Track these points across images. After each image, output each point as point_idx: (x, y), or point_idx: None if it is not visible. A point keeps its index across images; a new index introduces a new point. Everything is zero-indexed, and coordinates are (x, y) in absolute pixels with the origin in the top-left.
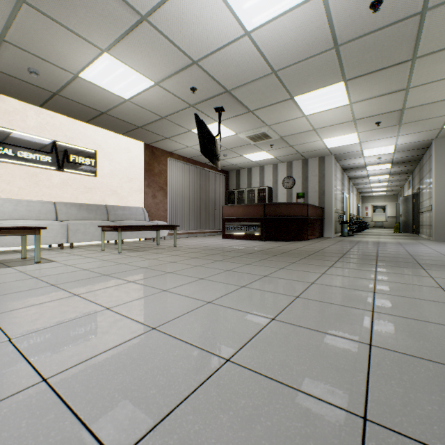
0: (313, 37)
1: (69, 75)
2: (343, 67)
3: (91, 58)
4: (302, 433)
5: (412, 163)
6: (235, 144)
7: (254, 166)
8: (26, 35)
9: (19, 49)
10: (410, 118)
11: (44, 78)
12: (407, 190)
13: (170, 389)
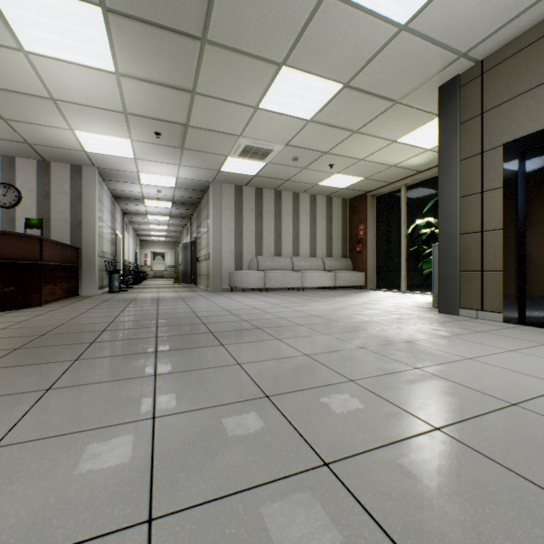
0: None
1: None
2: None
3: None
4: None
5: (192, 207)
6: None
7: None
8: None
9: None
10: (194, 144)
11: None
12: (187, 237)
13: None
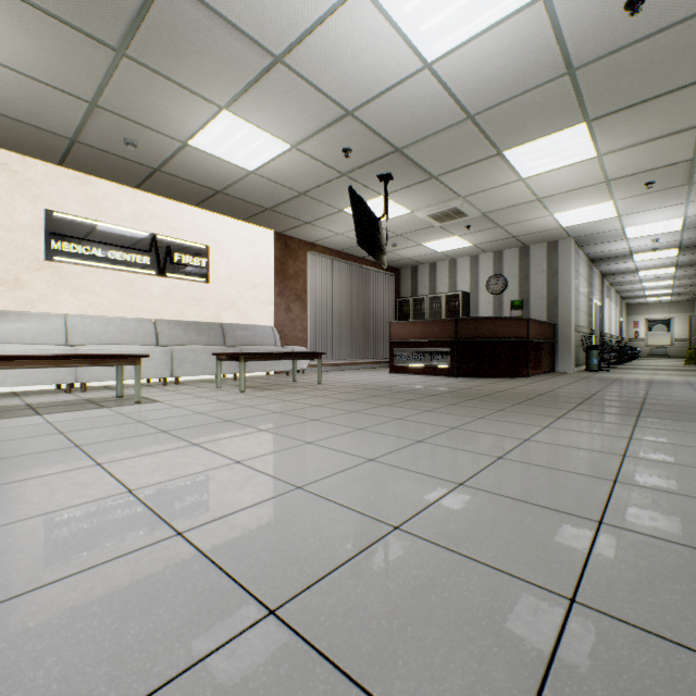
0: (531, 62)
1: (176, 144)
2: (584, 101)
3: (205, 119)
4: (487, 607)
5: None
6: (409, 228)
7: (440, 260)
8: (124, 96)
9: (114, 115)
10: None
11: (144, 150)
12: None
13: (324, 553)
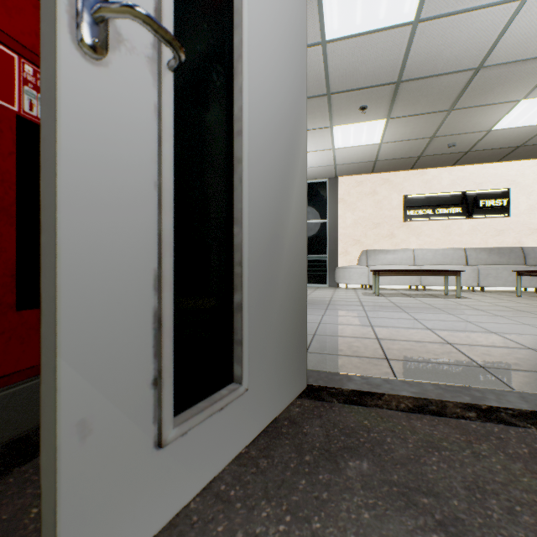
0: None
1: (481, 133)
2: None
3: (505, 112)
4: None
5: None
6: None
7: None
8: (449, 126)
9: (442, 137)
10: None
11: (458, 145)
12: None
13: None
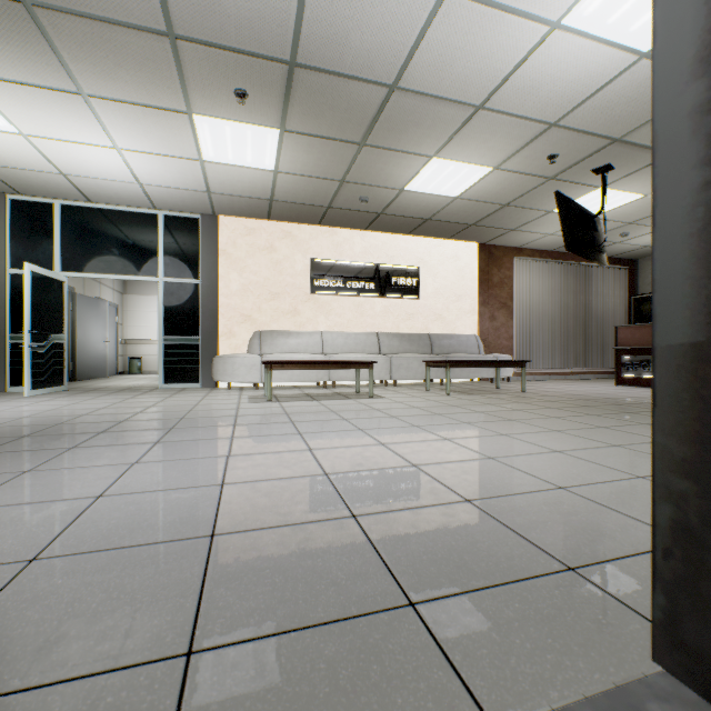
0: None
1: (395, 192)
2: None
3: (418, 169)
4: (612, 529)
5: None
6: (644, 213)
7: None
8: (362, 170)
9: (354, 184)
10: None
11: (372, 202)
12: None
13: (503, 488)
